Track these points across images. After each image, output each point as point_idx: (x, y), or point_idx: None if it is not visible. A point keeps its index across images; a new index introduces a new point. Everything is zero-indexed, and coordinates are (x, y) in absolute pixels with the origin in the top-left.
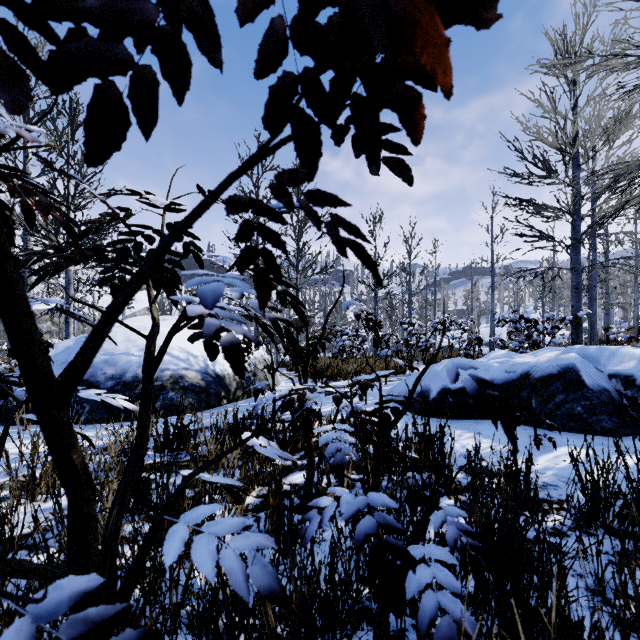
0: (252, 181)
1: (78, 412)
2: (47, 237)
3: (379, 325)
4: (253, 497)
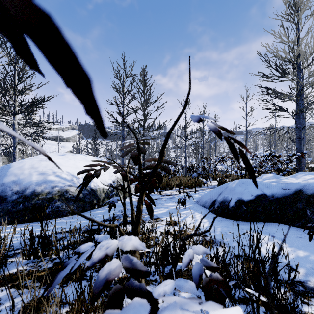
0: (120, 82)
1: None
2: (0, 108)
3: (246, 148)
4: None
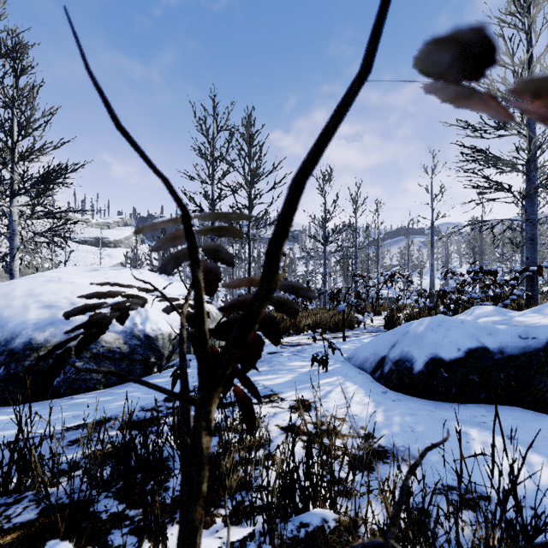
0: (207, 140)
1: None
2: None
3: None
4: None
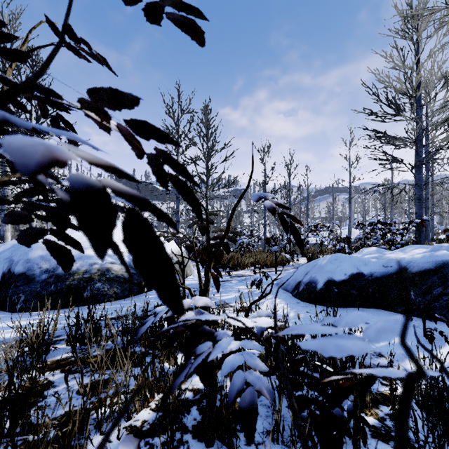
0: (174, 121)
1: (14, 301)
2: None
3: (298, 221)
4: (151, 410)
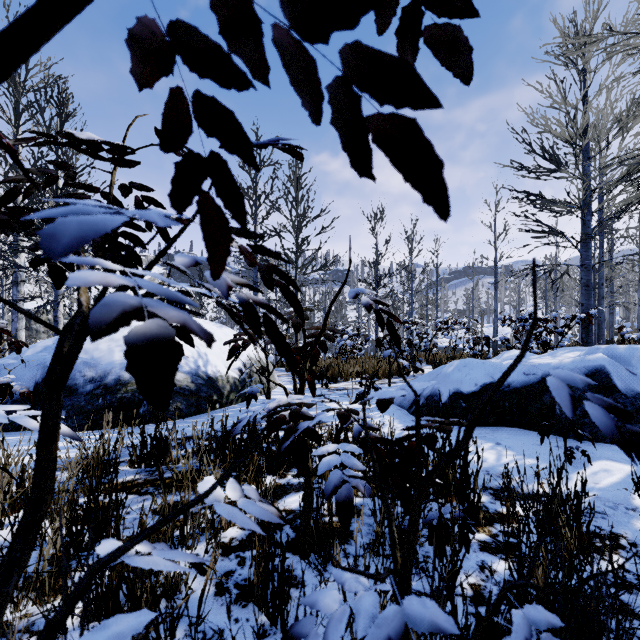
0: (250, 176)
1: None
2: None
3: (396, 318)
4: (239, 528)
